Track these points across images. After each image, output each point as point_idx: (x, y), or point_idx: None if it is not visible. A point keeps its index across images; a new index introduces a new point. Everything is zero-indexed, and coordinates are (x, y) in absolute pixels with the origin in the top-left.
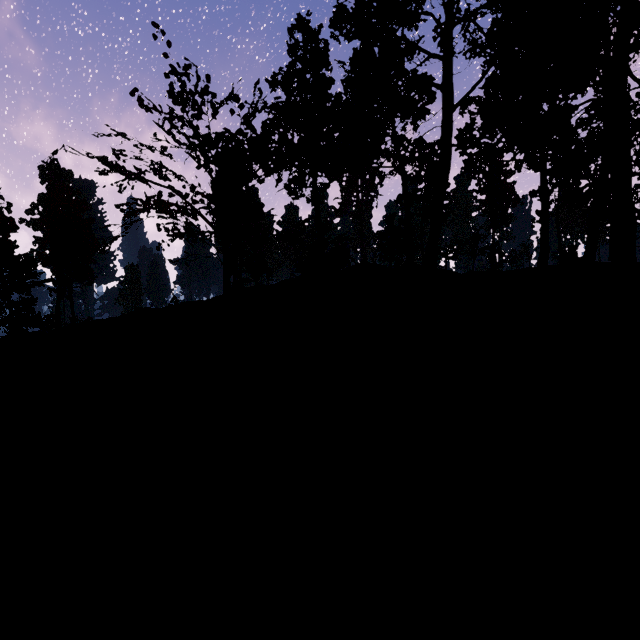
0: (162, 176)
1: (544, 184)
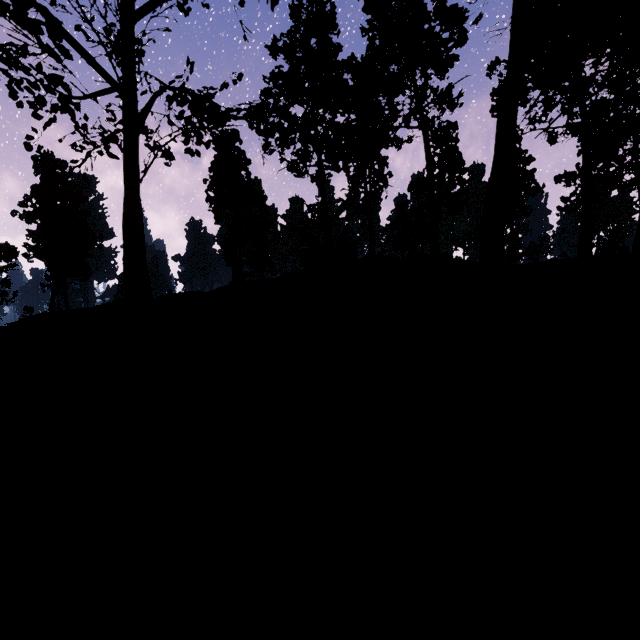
0: None
1: (587, 154)
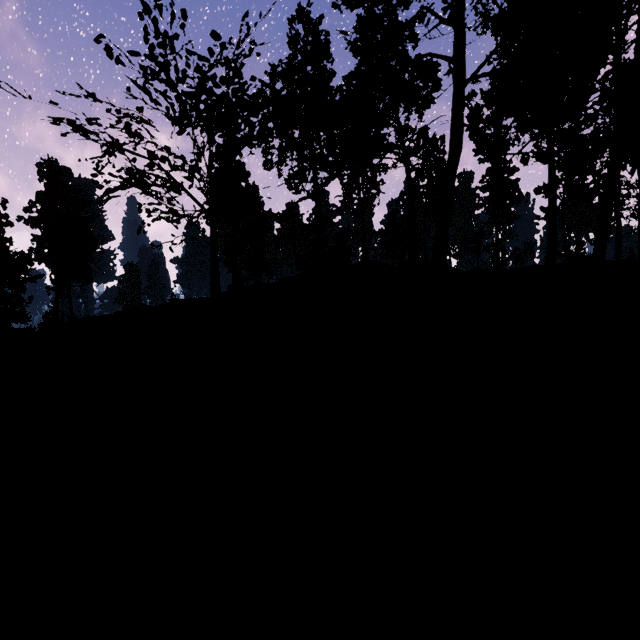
0: (130, 131)
1: (552, 177)
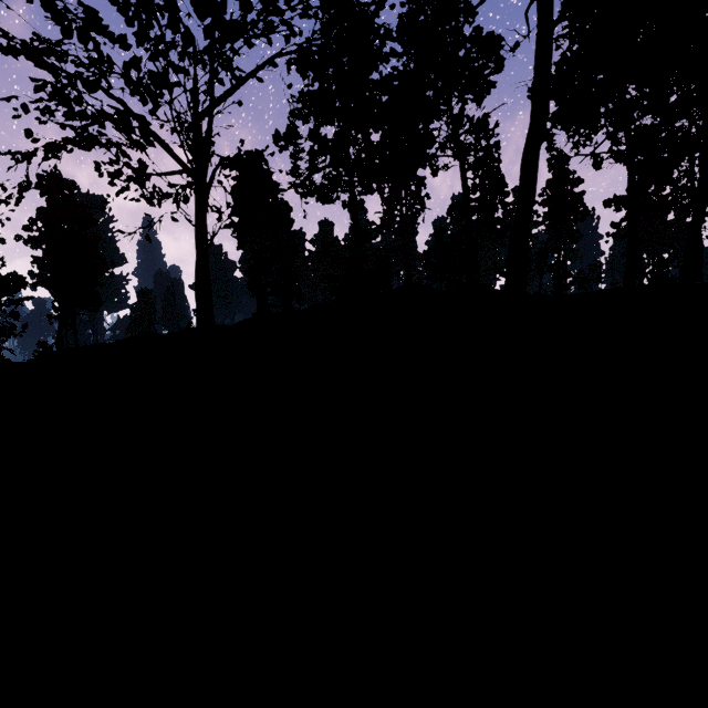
0: None
1: (632, 182)
